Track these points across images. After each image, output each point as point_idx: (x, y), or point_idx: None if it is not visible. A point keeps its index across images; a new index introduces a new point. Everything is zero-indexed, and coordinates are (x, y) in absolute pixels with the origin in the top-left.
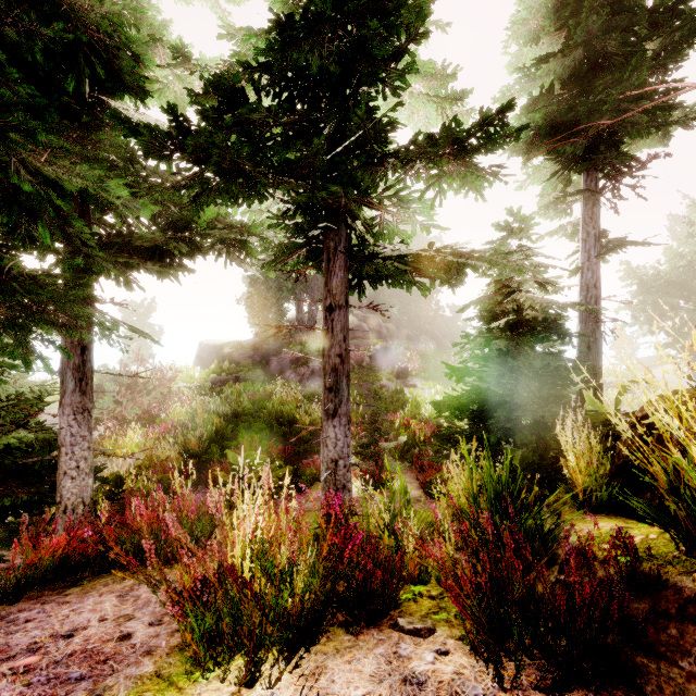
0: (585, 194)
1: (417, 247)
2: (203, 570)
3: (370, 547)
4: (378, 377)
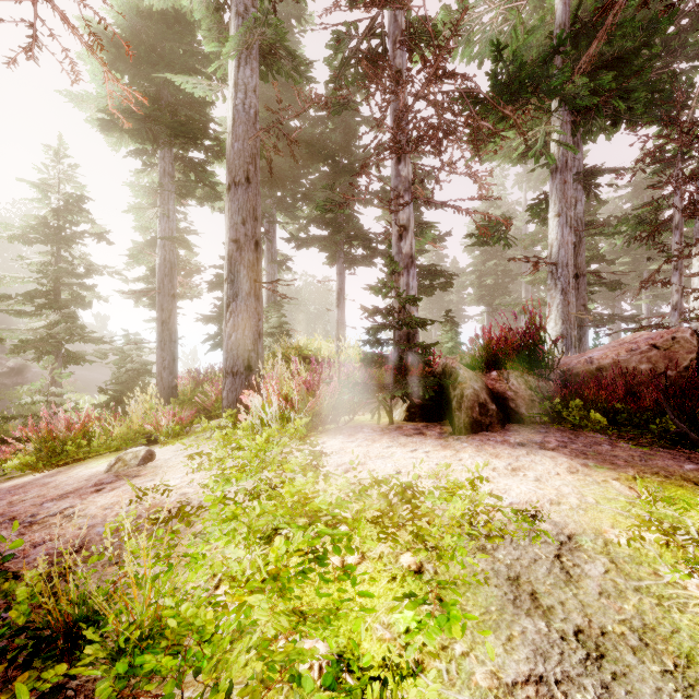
0: None
1: None
2: None
3: None
4: (18, 395)
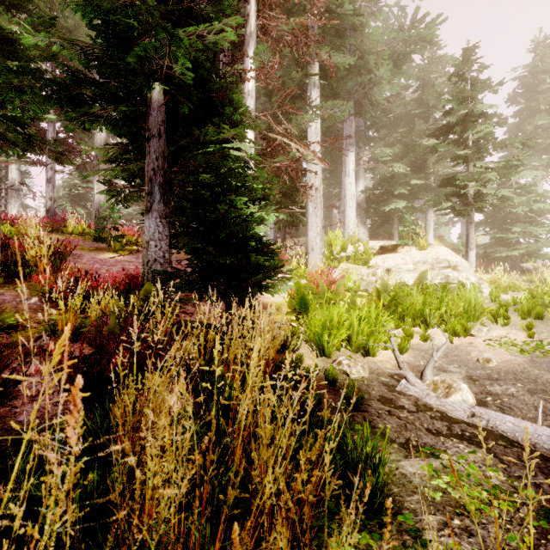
0: None
1: None
2: (62, 252)
3: (11, 250)
4: None
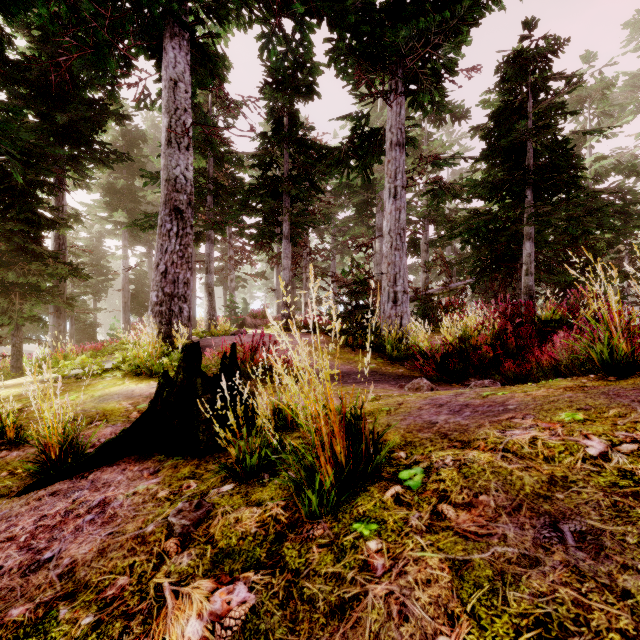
0: (94, 297)
1: None
2: None
3: None
4: None
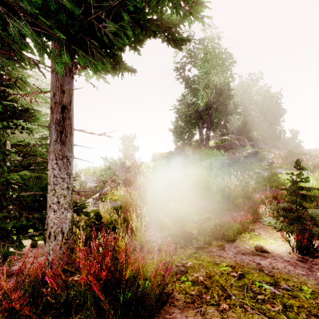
0: None
1: (268, 96)
2: None
3: None
4: (253, 168)
